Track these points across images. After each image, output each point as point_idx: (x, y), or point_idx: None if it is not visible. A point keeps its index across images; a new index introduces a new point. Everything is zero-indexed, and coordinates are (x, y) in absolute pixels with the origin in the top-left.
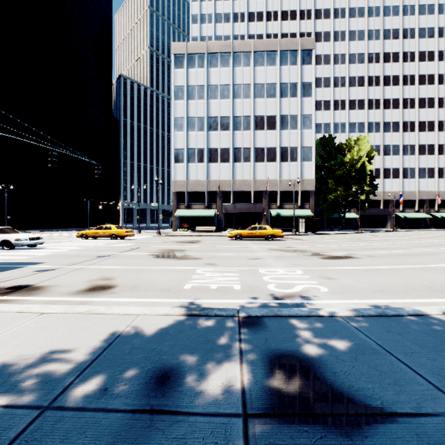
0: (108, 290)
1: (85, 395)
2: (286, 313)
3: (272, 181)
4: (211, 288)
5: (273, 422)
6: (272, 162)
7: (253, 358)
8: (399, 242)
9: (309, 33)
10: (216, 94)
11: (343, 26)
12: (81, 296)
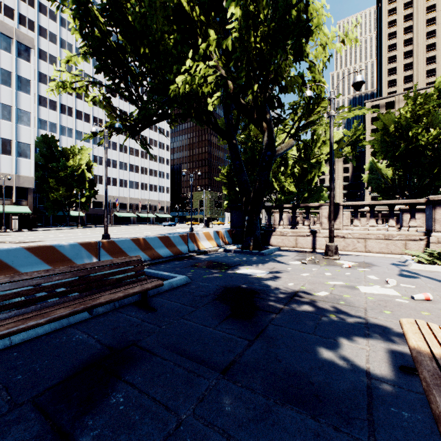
0: None
1: None
2: None
3: None
4: None
5: None
6: None
7: None
8: (94, 232)
9: (31, 21)
10: None
11: (71, 40)
12: None
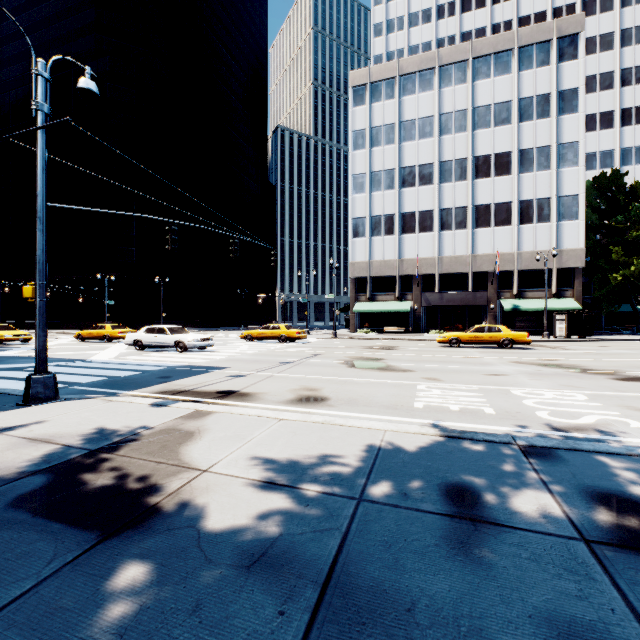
0: (322, 402)
1: (388, 495)
2: (588, 447)
3: (505, 256)
4: (452, 409)
5: (626, 552)
6: (505, 225)
7: (565, 490)
8: None
9: (570, 6)
10: (412, 134)
11: None
12: (297, 406)
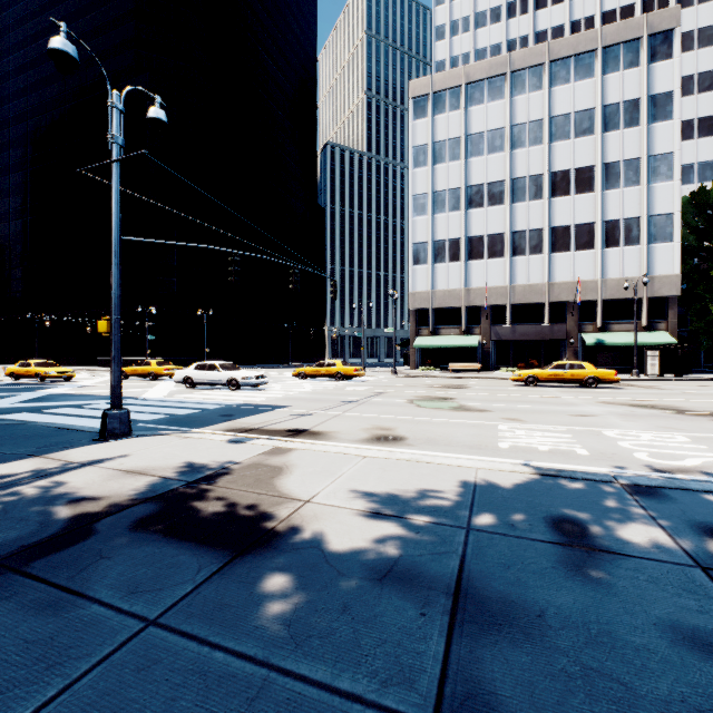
0: (399, 441)
1: (496, 526)
2: (696, 487)
3: (587, 284)
4: (541, 449)
5: None
6: (587, 249)
7: (675, 525)
8: None
9: None
10: (480, 148)
11: None
12: (375, 445)
